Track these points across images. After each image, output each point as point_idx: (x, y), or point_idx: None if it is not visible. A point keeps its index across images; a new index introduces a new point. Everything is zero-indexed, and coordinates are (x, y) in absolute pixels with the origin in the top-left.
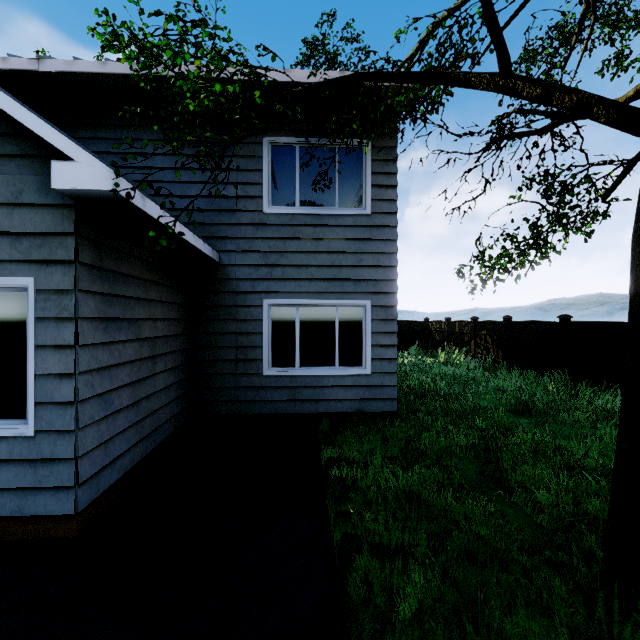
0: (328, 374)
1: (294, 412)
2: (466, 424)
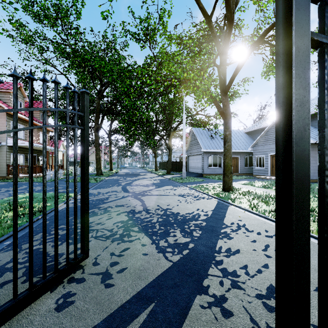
0: None
1: None
2: None
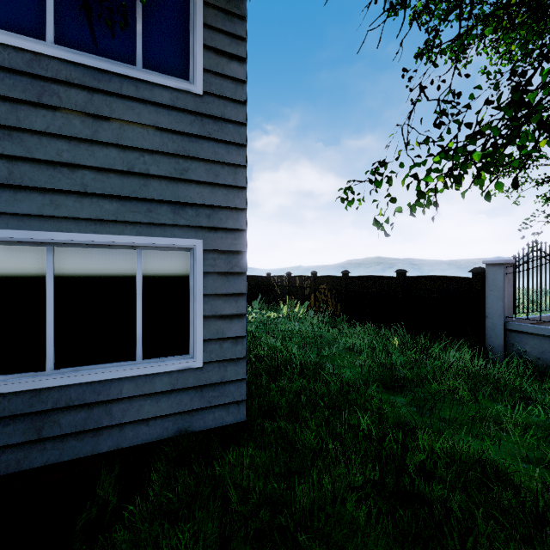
0: (120, 376)
1: (39, 465)
2: (348, 430)
